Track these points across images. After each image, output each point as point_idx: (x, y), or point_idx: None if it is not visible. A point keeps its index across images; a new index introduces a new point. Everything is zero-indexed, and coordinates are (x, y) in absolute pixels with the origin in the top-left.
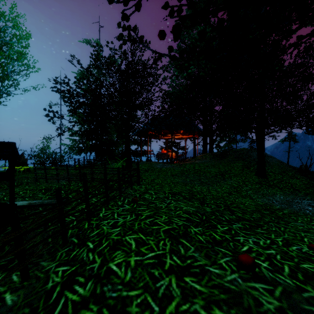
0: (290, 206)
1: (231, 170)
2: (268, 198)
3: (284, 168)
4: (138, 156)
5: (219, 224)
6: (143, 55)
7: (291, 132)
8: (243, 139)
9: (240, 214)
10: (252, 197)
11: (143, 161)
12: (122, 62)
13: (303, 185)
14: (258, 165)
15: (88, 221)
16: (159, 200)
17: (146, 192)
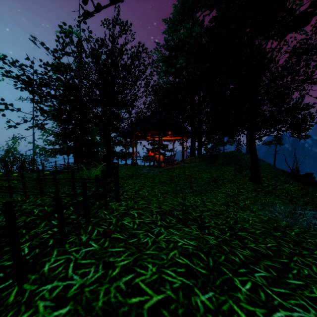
0: (297, 221)
1: (224, 175)
2: (269, 210)
3: (275, 172)
4: (123, 159)
5: (236, 277)
6: (126, 43)
7: (277, 135)
8: (230, 141)
9: (252, 244)
10: (252, 209)
11: (128, 164)
12: (101, 47)
13: (298, 191)
14: (252, 170)
15: (18, 283)
16: (144, 228)
17: (127, 214)
